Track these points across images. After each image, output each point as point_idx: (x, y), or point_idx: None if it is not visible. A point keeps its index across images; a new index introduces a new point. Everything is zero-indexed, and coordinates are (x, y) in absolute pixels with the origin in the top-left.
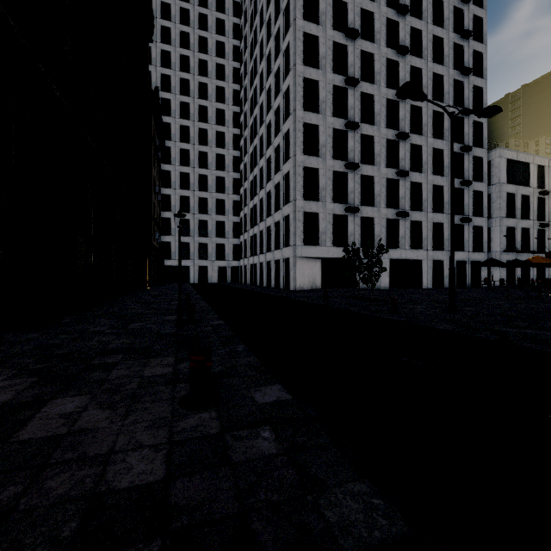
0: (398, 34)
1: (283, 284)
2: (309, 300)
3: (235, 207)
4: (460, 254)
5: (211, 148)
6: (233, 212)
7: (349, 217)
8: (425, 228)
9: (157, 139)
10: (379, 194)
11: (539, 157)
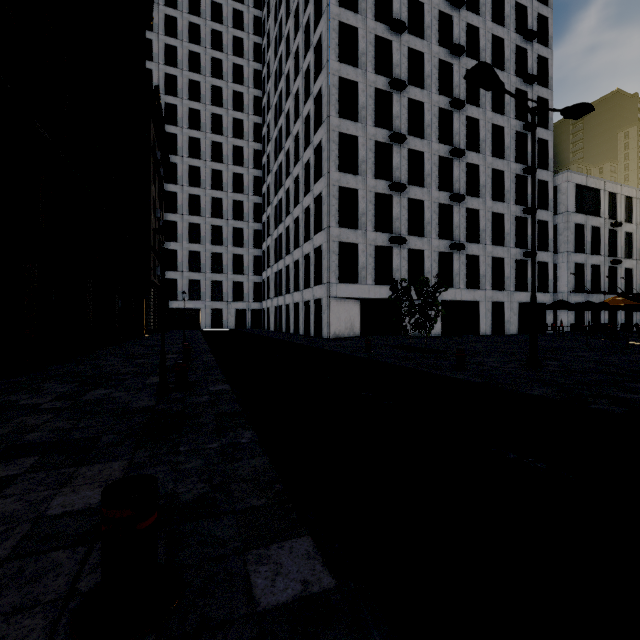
0: (451, 31)
1: (314, 331)
2: (347, 351)
3: (256, 237)
4: (522, 295)
5: (227, 166)
6: (254, 243)
7: (395, 249)
8: (483, 264)
9: (159, 152)
10: (429, 222)
11: (610, 183)
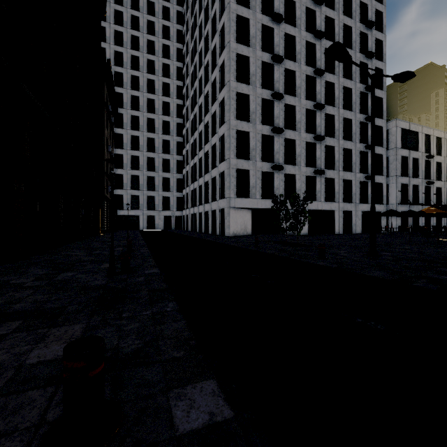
0: (315, 21)
1: (219, 231)
2: (242, 245)
3: (178, 165)
4: (365, 206)
5: (158, 115)
6: (177, 170)
7: (275, 174)
8: (337, 184)
9: (110, 106)
10: (299, 154)
11: (426, 128)
